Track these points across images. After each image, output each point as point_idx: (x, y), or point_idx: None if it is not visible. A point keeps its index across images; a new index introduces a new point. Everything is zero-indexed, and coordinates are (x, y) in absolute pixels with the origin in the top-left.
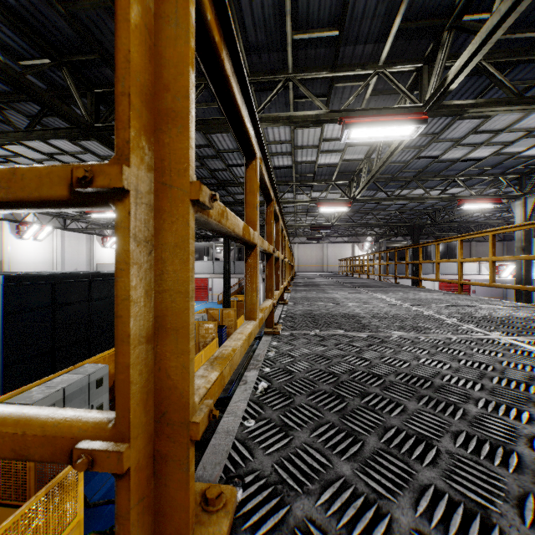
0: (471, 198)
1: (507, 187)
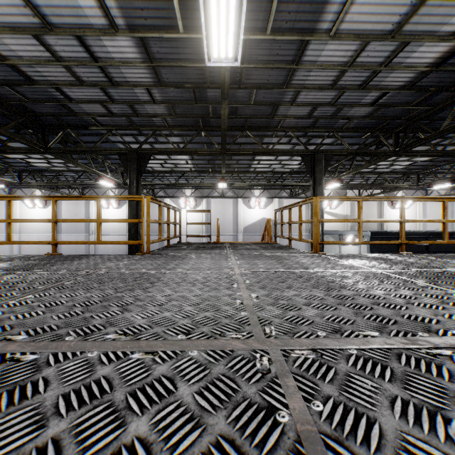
0: None
1: None
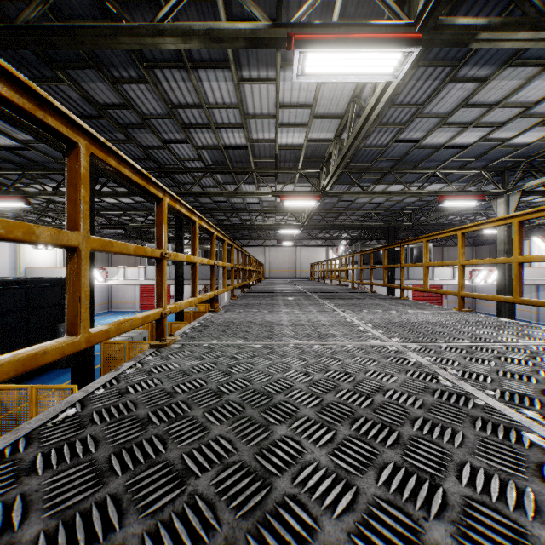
0: (453, 194)
1: (487, 185)
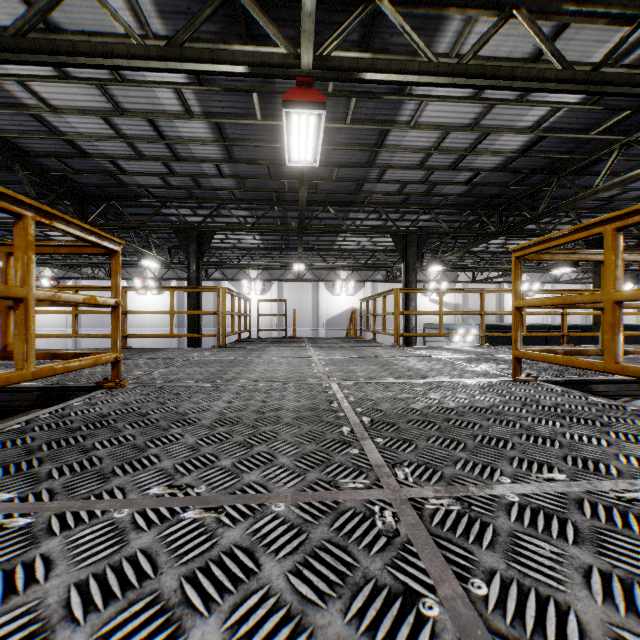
0: None
1: None
